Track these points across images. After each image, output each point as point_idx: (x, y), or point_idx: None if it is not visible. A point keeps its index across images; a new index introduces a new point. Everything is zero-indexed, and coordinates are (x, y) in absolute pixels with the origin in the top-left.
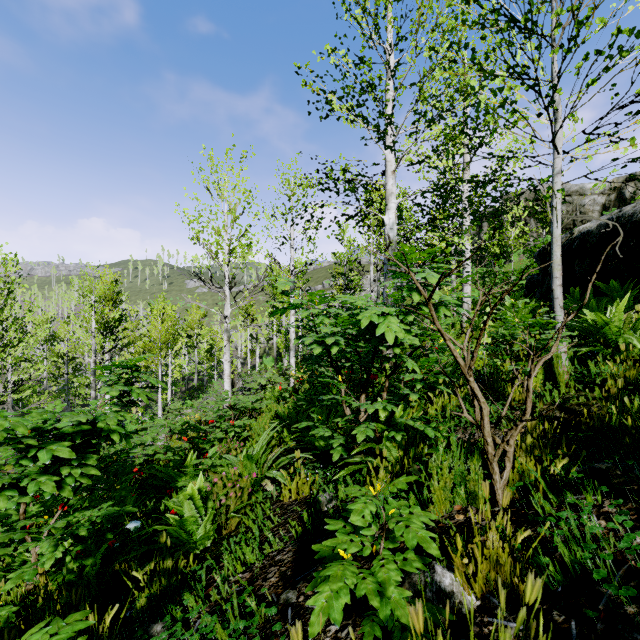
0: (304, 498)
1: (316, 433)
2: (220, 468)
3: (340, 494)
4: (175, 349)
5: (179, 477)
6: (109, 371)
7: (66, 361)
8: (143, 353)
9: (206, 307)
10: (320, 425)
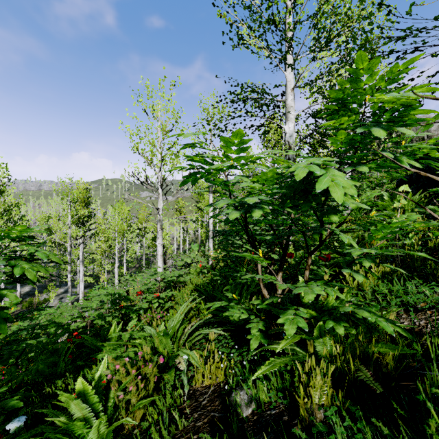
0: (218, 385)
1: (231, 314)
2: (139, 340)
3: (261, 395)
4: (129, 237)
5: (103, 346)
6: (82, 252)
7: (57, 246)
8: (108, 240)
9: (144, 202)
10: (235, 305)
